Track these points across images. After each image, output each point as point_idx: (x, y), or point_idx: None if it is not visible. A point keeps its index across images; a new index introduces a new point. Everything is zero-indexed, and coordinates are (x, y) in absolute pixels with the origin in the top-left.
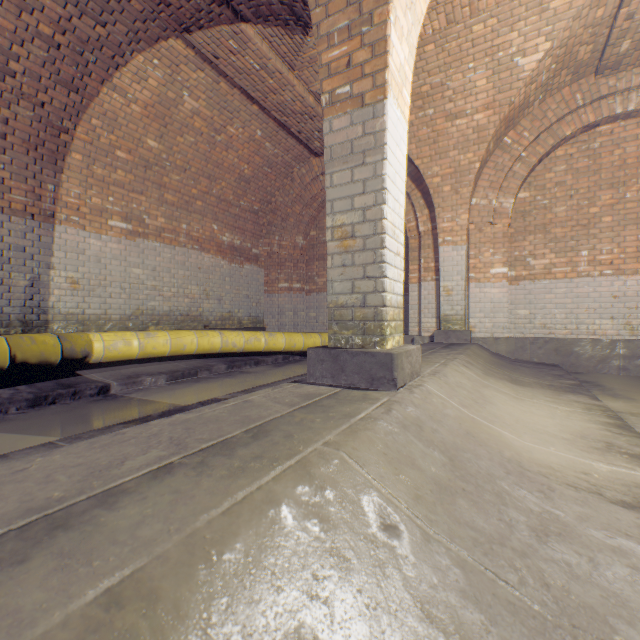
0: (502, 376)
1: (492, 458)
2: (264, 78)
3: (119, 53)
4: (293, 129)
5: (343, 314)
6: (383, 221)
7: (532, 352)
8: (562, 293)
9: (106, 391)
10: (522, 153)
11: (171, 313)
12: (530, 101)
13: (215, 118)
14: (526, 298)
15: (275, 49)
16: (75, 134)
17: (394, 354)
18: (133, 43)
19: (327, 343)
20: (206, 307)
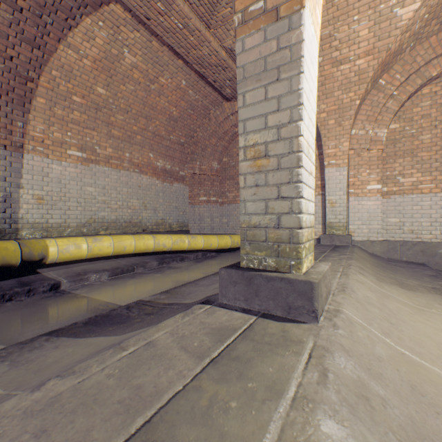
0: (390, 280)
1: None
2: (186, 36)
3: (71, 16)
4: (210, 79)
5: (256, 234)
6: (299, 138)
7: (402, 252)
8: (427, 205)
9: (57, 287)
10: (394, 92)
11: (117, 221)
12: (403, 48)
13: (149, 70)
14: (396, 209)
15: (194, 10)
16: (39, 82)
17: (315, 283)
18: (81, 7)
19: (236, 243)
20: (144, 216)
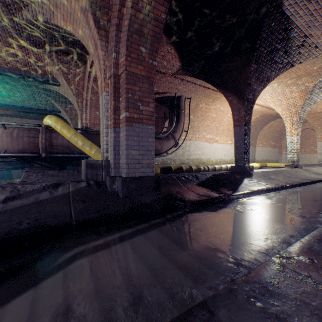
0: None
1: None
2: None
3: (269, 122)
4: None
5: (319, 160)
6: None
7: None
8: None
9: None
10: None
11: (265, 159)
12: None
13: (277, 124)
14: None
15: None
16: (258, 133)
17: None
18: (271, 121)
19: None
20: (269, 158)
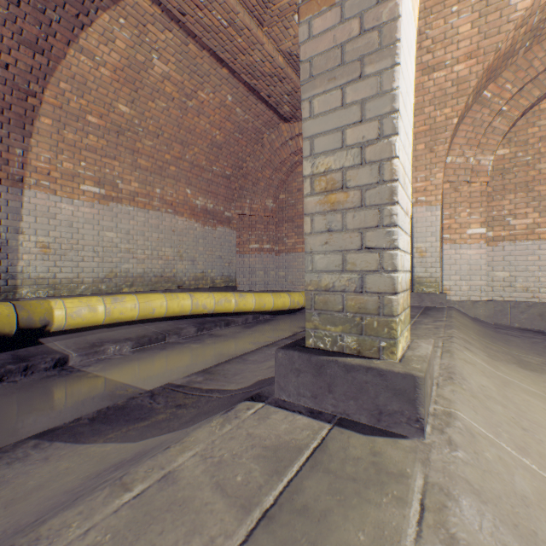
0: (505, 356)
1: None
2: (232, 36)
3: (83, 11)
4: (263, 93)
5: (328, 301)
6: (394, 161)
7: (513, 316)
8: None
9: (63, 363)
10: (503, 107)
11: (145, 275)
12: (516, 49)
13: (185, 83)
14: (505, 260)
15: (243, 1)
16: (43, 98)
17: (419, 377)
18: None
19: (296, 302)
20: (180, 268)
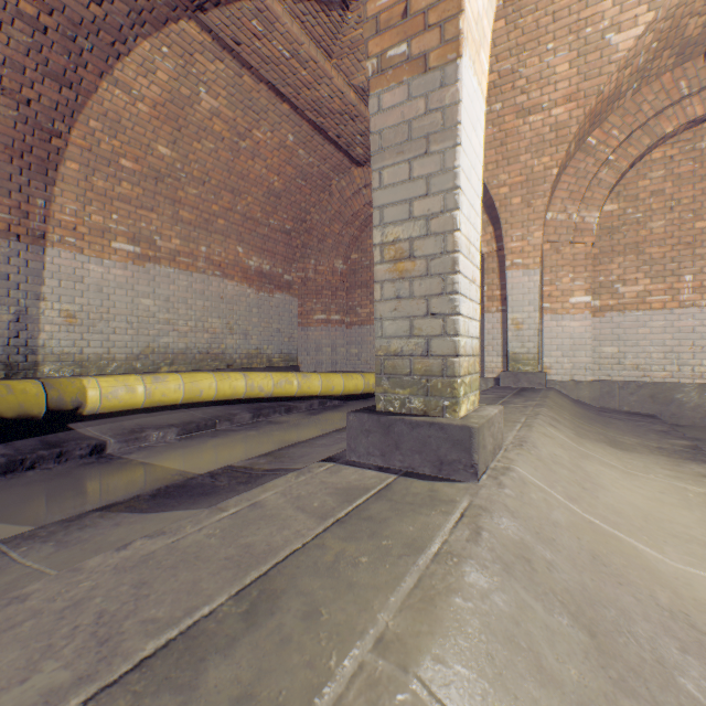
0: (597, 436)
1: (647, 614)
2: (295, 69)
3: (120, 39)
4: (331, 133)
5: (397, 365)
6: (455, 234)
7: (622, 399)
8: (660, 327)
9: (101, 450)
10: (610, 156)
11: (188, 351)
12: (622, 91)
13: (238, 120)
14: (614, 333)
15: (308, 31)
16: (70, 139)
17: (474, 428)
18: (136, 26)
19: (371, 385)
20: (229, 343)
